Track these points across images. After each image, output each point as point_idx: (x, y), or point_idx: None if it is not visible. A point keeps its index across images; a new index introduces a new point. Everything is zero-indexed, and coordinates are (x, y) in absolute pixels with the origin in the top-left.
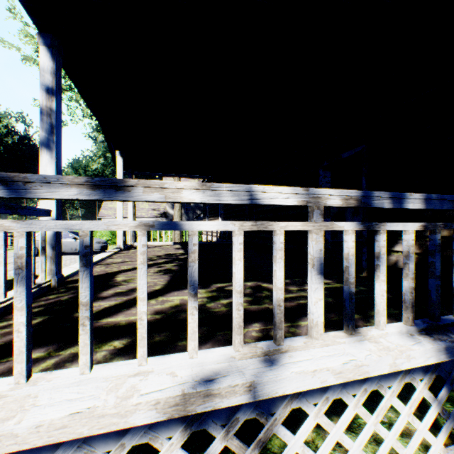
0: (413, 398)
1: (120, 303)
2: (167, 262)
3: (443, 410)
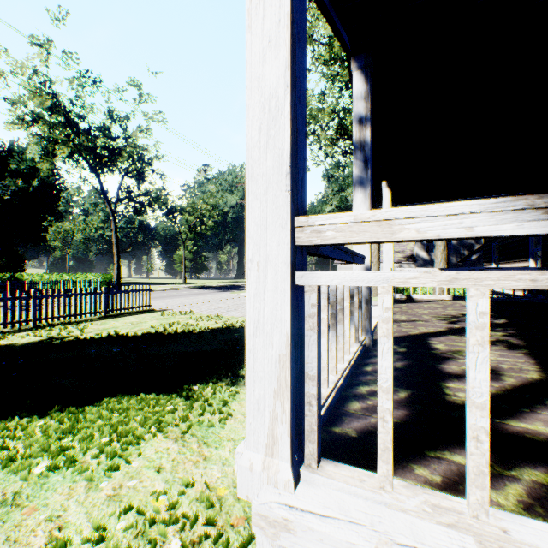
0: None
1: (500, 394)
2: None
3: None
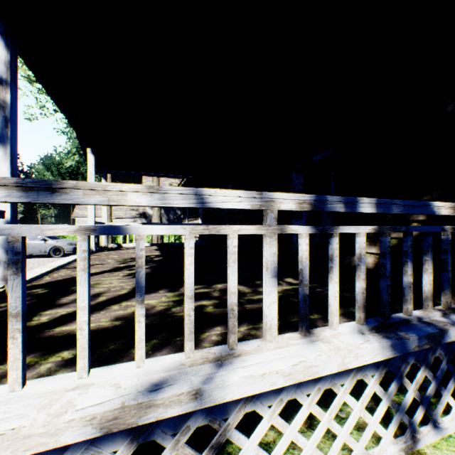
0: (364, 394)
1: None
2: None
3: (393, 403)
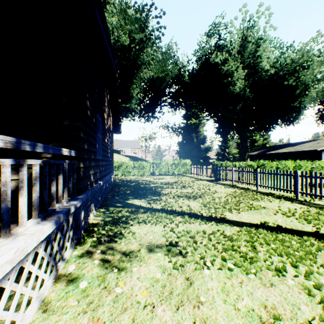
0: (39, 259)
1: None
2: None
3: (49, 257)
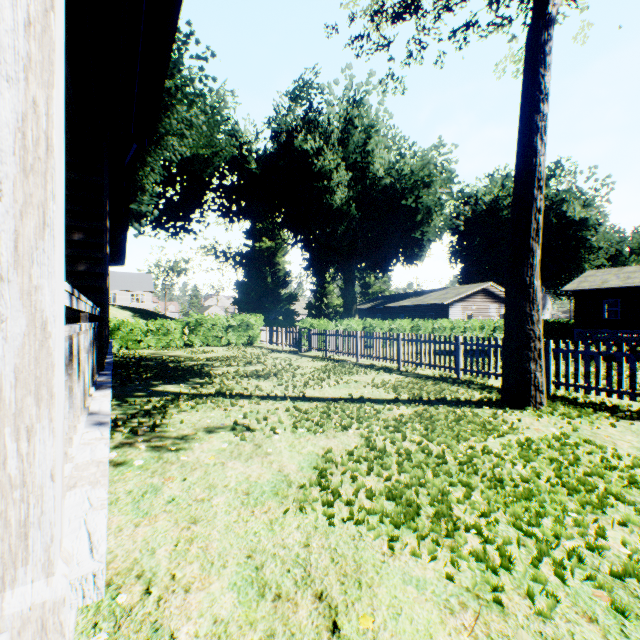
0: None
1: None
2: None
3: None
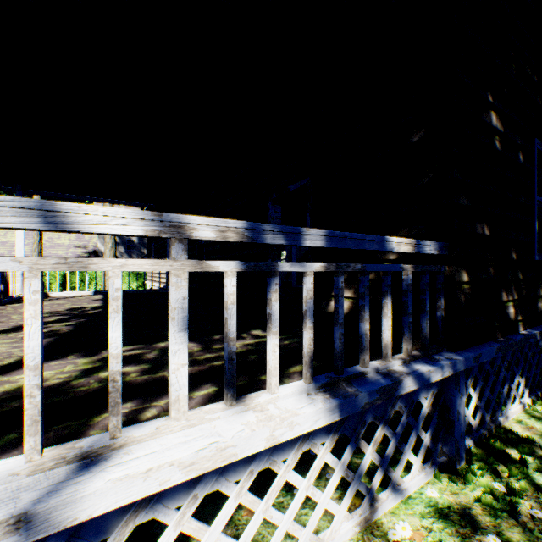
0: (313, 467)
1: None
2: (60, 321)
3: (348, 472)
